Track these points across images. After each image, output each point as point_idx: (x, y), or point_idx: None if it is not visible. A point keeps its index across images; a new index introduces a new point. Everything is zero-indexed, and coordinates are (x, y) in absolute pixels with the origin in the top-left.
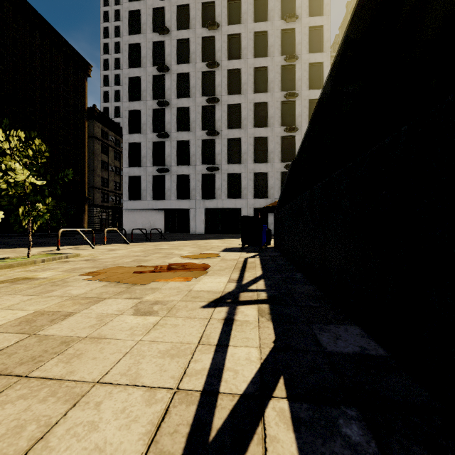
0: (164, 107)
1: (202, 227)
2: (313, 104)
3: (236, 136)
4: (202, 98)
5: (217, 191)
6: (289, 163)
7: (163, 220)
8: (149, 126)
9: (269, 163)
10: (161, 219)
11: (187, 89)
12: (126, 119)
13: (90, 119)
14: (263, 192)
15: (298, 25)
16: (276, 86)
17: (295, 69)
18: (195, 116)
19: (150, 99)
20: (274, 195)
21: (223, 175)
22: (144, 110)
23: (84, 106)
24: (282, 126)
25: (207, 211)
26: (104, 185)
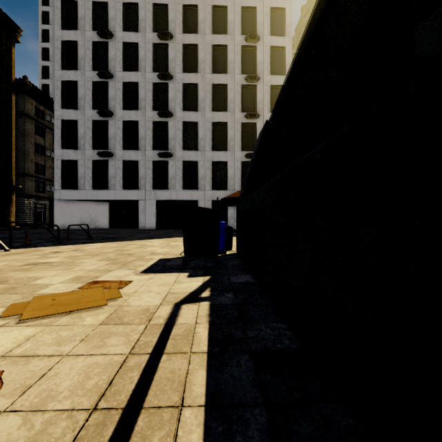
0: (107, 80)
1: (153, 222)
2: (274, 90)
3: (192, 119)
4: (154, 73)
5: (170, 181)
6: (250, 152)
7: (108, 213)
8: (88, 102)
9: (228, 151)
10: (104, 212)
11: (135, 62)
12: (58, 91)
13: (20, 92)
14: (222, 183)
15: (259, 4)
16: (237, 67)
17: (256, 51)
18: (144, 94)
19: (89, 70)
20: (234, 187)
21: (178, 163)
22: (82, 82)
23: (10, 77)
24: (243, 111)
25: (159, 203)
26: (40, 172)
